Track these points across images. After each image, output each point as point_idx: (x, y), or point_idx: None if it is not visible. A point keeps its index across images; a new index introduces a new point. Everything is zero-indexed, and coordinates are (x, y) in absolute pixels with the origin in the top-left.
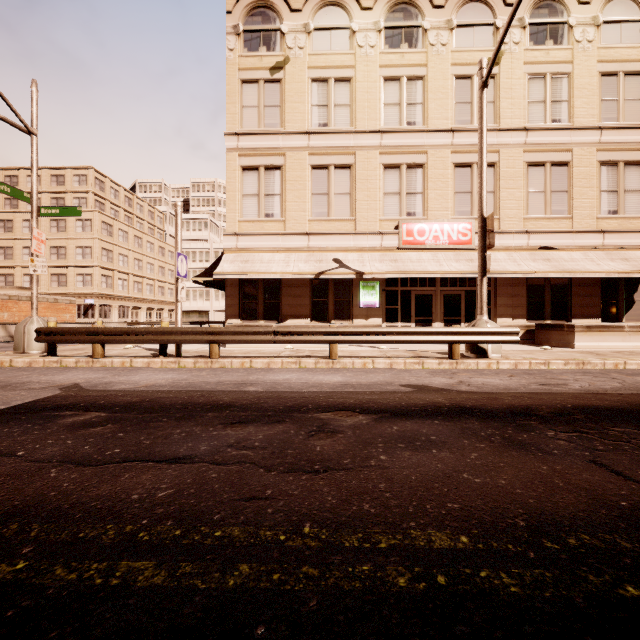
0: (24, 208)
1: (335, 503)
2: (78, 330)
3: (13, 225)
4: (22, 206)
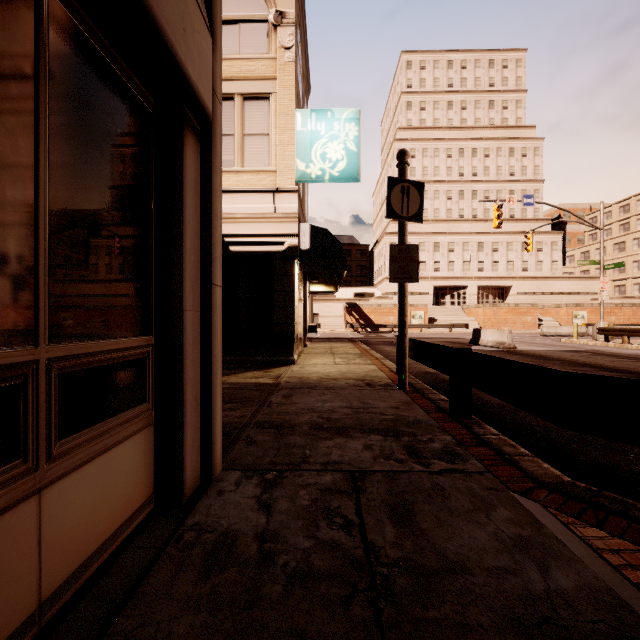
0: (634, 229)
1: (604, 362)
2: (615, 329)
3: (624, 245)
4: (632, 228)
